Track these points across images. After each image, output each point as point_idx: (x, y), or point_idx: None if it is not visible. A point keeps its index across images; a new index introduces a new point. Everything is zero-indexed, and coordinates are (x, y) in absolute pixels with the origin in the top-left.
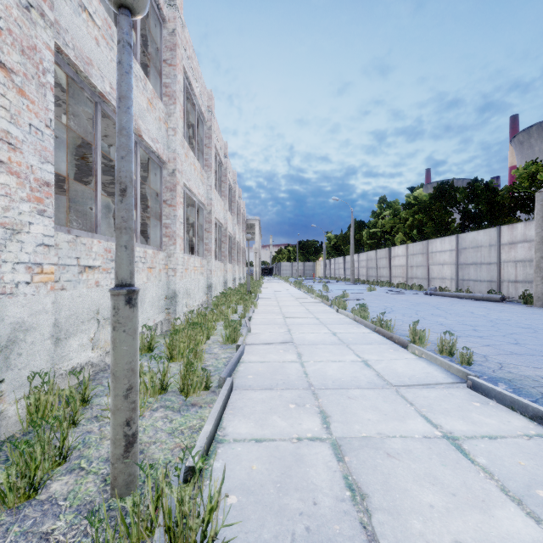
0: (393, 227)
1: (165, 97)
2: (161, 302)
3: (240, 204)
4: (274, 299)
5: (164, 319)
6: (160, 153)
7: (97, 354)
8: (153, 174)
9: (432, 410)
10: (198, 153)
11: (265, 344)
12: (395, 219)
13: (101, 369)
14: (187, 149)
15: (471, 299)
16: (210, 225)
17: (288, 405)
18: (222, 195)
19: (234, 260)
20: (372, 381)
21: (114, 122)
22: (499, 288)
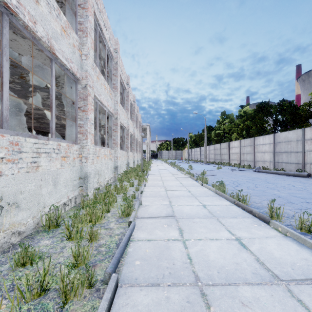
0: (230, 130)
1: (80, 32)
2: (75, 182)
3: (138, 116)
4: (158, 175)
5: (78, 194)
6: (74, 71)
7: (0, 237)
8: (71, 88)
9: None
10: (108, 79)
11: (152, 218)
12: (232, 124)
13: (4, 250)
14: (98, 73)
15: (286, 175)
16: (117, 127)
17: None
18: (126, 109)
19: (134, 150)
20: (256, 271)
21: (27, 37)
22: (304, 167)
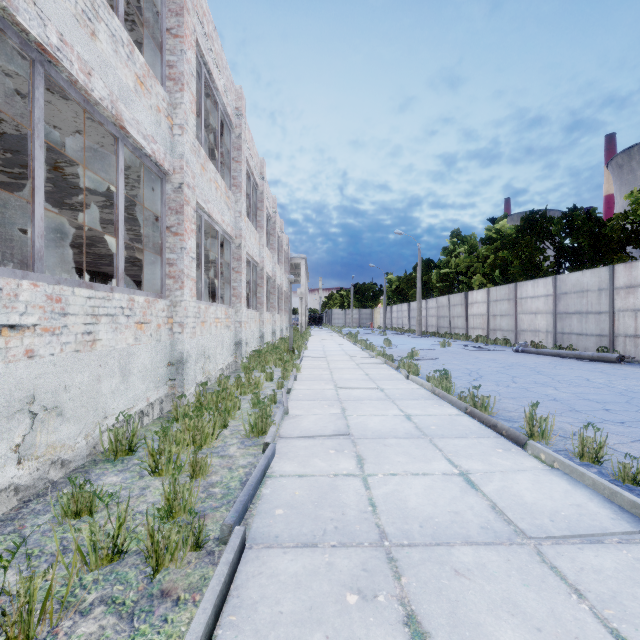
0: (469, 267)
1: (169, 82)
2: (161, 371)
3: (282, 239)
4: (323, 359)
5: (165, 394)
6: (159, 158)
7: (31, 468)
8: (152, 189)
9: (626, 613)
10: (223, 169)
11: (307, 438)
12: (472, 257)
13: (38, 492)
14: (204, 159)
15: (576, 358)
16: (240, 263)
17: (345, 595)
18: (258, 226)
19: (274, 308)
20: (488, 524)
21: (75, 100)
22: (612, 344)
